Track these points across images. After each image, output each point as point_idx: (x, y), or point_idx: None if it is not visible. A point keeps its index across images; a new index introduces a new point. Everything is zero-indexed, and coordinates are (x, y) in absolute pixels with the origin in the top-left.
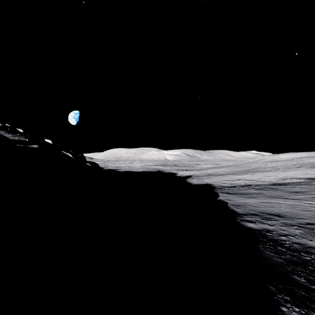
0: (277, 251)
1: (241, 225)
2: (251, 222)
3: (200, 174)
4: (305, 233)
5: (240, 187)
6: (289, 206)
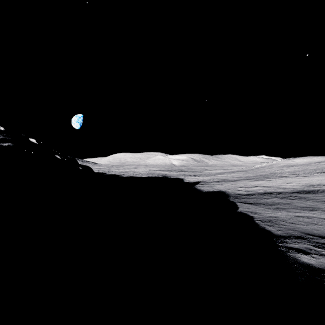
0: None
1: (293, 260)
2: (303, 253)
3: (209, 180)
4: None
5: (260, 195)
6: None
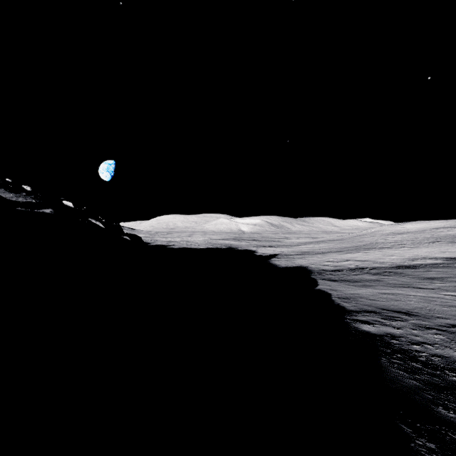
0: (409, 369)
1: (353, 328)
2: (367, 324)
3: (289, 252)
4: (449, 340)
5: (349, 271)
6: (422, 300)
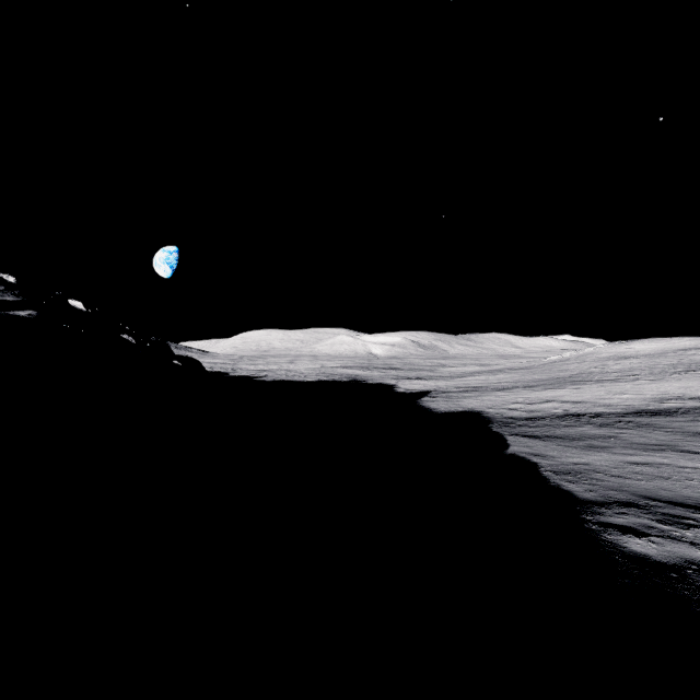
0: None
1: (612, 547)
2: (634, 534)
3: (450, 387)
4: None
5: (555, 421)
6: None
